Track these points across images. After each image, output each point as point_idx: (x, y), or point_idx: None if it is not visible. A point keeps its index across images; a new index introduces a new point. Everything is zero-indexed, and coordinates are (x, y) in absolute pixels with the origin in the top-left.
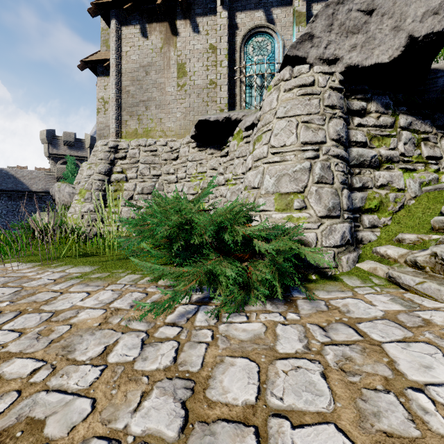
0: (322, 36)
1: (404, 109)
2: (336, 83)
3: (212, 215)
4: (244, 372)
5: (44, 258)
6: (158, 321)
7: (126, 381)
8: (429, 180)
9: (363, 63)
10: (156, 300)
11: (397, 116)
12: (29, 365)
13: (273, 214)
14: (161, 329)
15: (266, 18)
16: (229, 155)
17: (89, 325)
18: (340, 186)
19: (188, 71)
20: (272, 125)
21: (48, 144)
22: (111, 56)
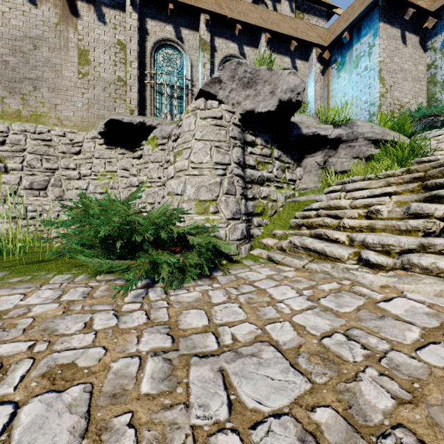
0: (227, 83)
1: (276, 145)
2: (236, 120)
3: (149, 217)
4: (197, 315)
5: None
6: (118, 302)
7: (120, 334)
8: (290, 195)
9: (253, 110)
10: (105, 290)
11: (273, 150)
12: (21, 345)
13: (195, 216)
14: (125, 306)
15: (176, 34)
16: (143, 158)
17: (52, 314)
18: (240, 197)
19: (92, 60)
20: (192, 144)
21: None
22: None
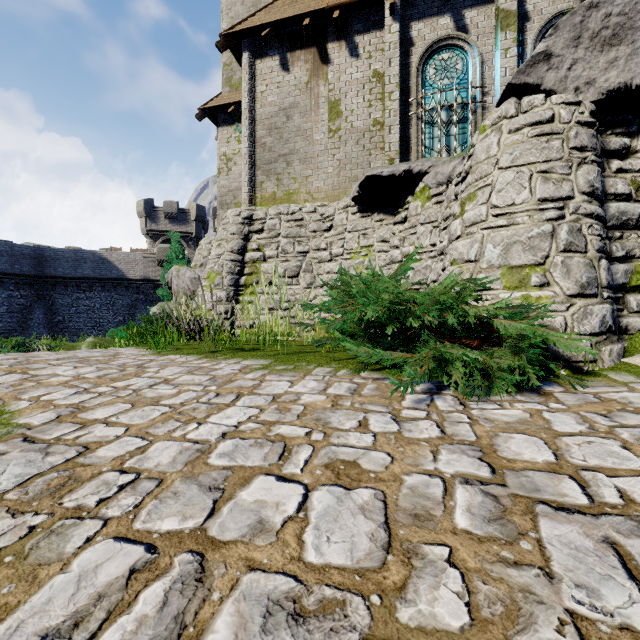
0: (564, 54)
1: None
2: (585, 116)
3: (430, 293)
4: (529, 443)
5: (200, 351)
6: (395, 405)
7: (406, 444)
8: None
9: (627, 85)
10: (374, 390)
11: None
12: (298, 430)
13: (501, 294)
14: (404, 412)
15: (455, 25)
16: (408, 221)
17: (321, 405)
18: (597, 255)
19: (343, 111)
20: (493, 178)
21: (146, 218)
22: (243, 100)
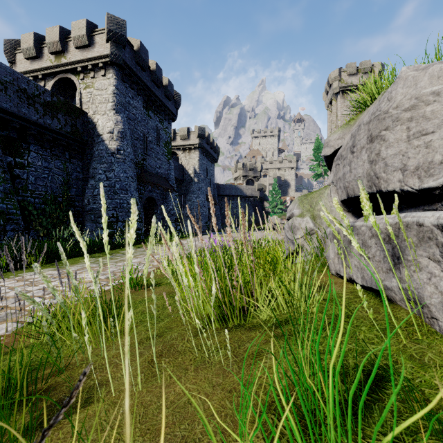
0: None
1: None
2: None
3: None
4: None
5: None
6: None
7: None
8: None
9: None
10: None
11: None
12: None
13: None
14: None
15: None
16: None
17: None
18: None
19: None
20: None
21: (242, 170)
22: None
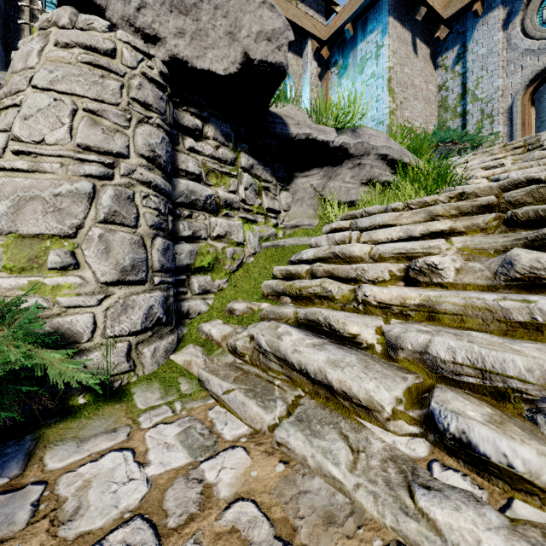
0: None
1: (246, 147)
2: (154, 73)
3: None
4: None
5: None
6: None
7: None
8: (269, 235)
9: (193, 62)
10: None
11: (239, 153)
12: None
13: None
14: None
15: None
16: None
17: None
18: (151, 232)
19: None
20: (23, 97)
21: None
22: None
